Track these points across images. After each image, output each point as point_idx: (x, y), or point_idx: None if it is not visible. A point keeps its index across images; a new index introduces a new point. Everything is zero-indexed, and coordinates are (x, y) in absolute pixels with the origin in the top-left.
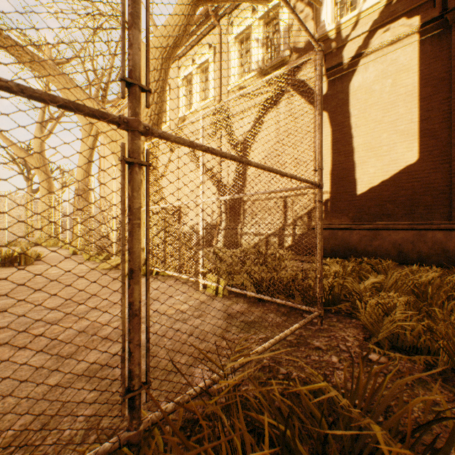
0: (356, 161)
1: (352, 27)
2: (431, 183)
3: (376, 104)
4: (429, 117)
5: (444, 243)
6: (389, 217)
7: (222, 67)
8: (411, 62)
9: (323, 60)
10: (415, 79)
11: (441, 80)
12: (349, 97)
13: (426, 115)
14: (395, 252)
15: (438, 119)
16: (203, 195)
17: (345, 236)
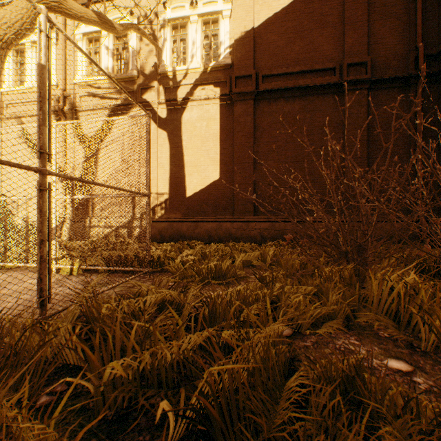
0: (186, 173)
1: (183, 76)
2: (225, 193)
3: (198, 136)
4: (224, 153)
5: (230, 229)
6: (205, 213)
7: (68, 57)
8: (216, 116)
9: (164, 92)
10: (218, 127)
11: (230, 132)
12: (182, 126)
13: (223, 151)
14: (207, 236)
15: (229, 155)
16: None
17: (179, 226)
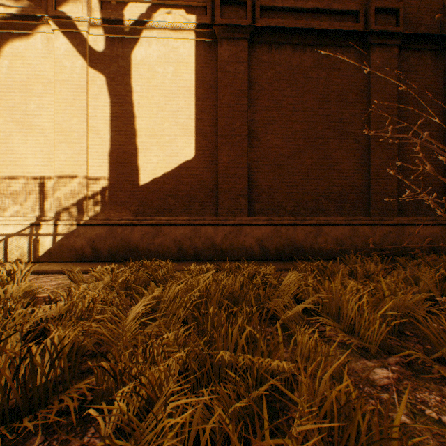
0: (139, 145)
1: None
2: (204, 181)
3: (159, 88)
4: (203, 118)
5: (214, 238)
6: (172, 212)
7: None
8: (190, 59)
9: (99, 6)
10: (193, 77)
11: (212, 87)
12: (132, 68)
13: (201, 115)
14: (176, 249)
15: (209, 122)
16: None
17: (127, 233)
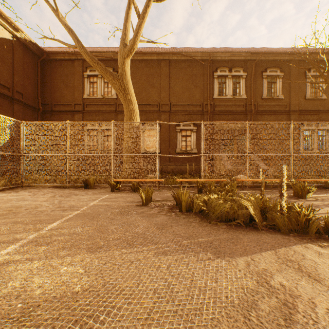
0: None
1: None
2: None
3: None
4: None
5: None
6: None
7: None
8: None
9: None
10: None
11: None
12: None
13: None
14: None
15: None
16: None
17: None
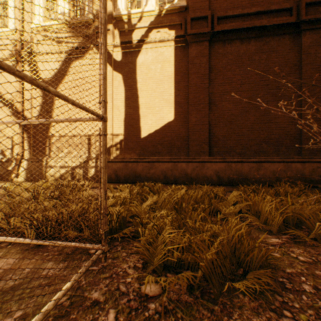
0: (141, 114)
1: (138, 19)
2: (180, 134)
3: (152, 78)
4: (179, 94)
5: (186, 170)
6: (160, 154)
7: (25, 2)
8: (171, 58)
9: (119, 35)
10: (173, 69)
11: (185, 74)
12: (136, 68)
13: (178, 93)
14: (163, 177)
15: (183, 97)
16: (1, 127)
17: (134, 167)
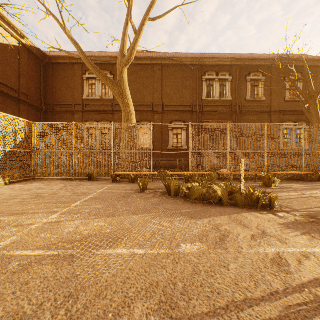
0: None
1: None
2: None
3: None
4: None
5: None
6: None
7: None
8: None
9: None
10: None
11: None
12: None
13: None
14: None
15: None
16: None
17: None
